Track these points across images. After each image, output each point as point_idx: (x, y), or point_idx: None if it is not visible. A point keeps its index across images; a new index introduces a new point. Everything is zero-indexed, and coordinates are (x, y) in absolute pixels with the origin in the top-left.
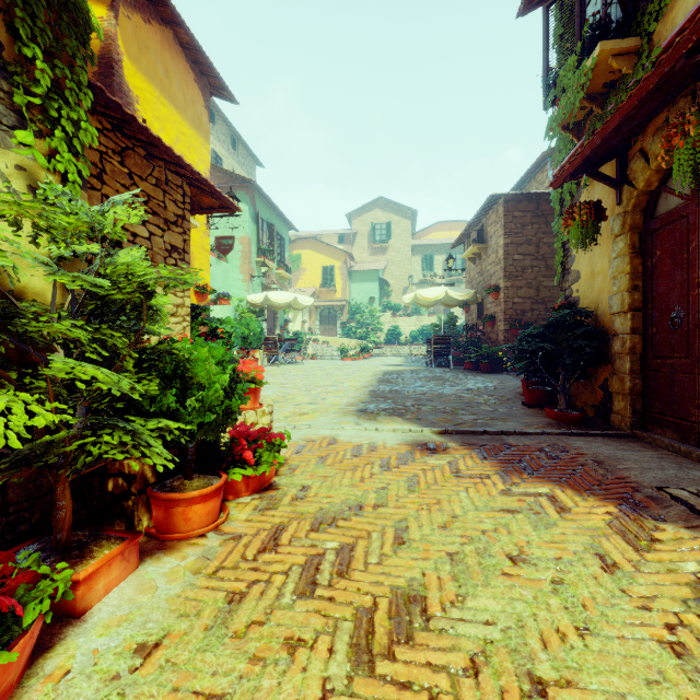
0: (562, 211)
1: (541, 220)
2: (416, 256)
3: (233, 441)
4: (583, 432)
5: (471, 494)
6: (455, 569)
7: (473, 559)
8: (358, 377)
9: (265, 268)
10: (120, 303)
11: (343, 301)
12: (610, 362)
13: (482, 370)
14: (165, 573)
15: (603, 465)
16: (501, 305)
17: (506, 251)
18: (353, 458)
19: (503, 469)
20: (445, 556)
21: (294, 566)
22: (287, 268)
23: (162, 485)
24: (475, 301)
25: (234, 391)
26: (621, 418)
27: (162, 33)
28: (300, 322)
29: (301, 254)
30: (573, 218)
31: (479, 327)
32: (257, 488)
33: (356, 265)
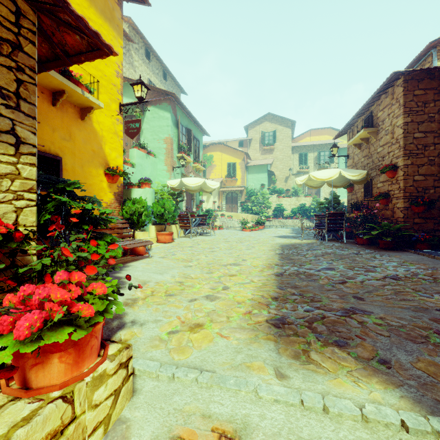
0: None
1: None
2: (294, 154)
3: None
4: None
5: None
6: None
7: None
8: (258, 252)
9: (183, 161)
10: None
11: (242, 187)
12: None
13: (382, 246)
14: None
15: None
16: (399, 183)
17: (406, 129)
18: None
19: None
20: None
21: None
22: (201, 162)
23: None
24: (362, 181)
25: None
26: None
27: None
28: (211, 202)
29: (212, 155)
30: None
31: (375, 205)
32: None
33: (251, 162)
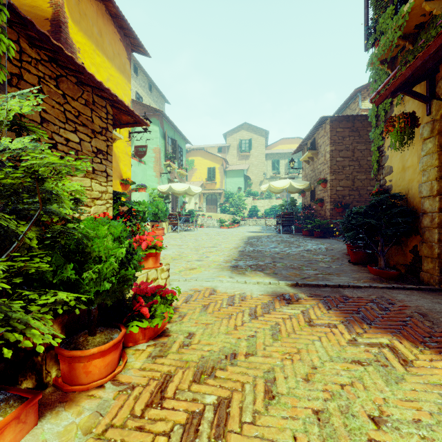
0: (377, 124)
1: (356, 134)
2: (268, 160)
3: (135, 296)
4: (401, 286)
5: (325, 344)
6: (323, 431)
7: (337, 419)
8: (231, 241)
9: (169, 168)
10: (13, 187)
11: (221, 190)
12: (419, 233)
13: (315, 236)
14: (59, 433)
15: (427, 317)
16: (328, 192)
17: (332, 155)
18: (228, 307)
19: (346, 319)
20: (312, 414)
21: (176, 425)
22: (184, 168)
23: (70, 339)
24: (309, 189)
25: (131, 260)
26: (430, 276)
27: (97, 6)
28: (193, 203)
29: (194, 159)
30: (393, 125)
31: (313, 207)
32: (152, 335)
33: (229, 166)
